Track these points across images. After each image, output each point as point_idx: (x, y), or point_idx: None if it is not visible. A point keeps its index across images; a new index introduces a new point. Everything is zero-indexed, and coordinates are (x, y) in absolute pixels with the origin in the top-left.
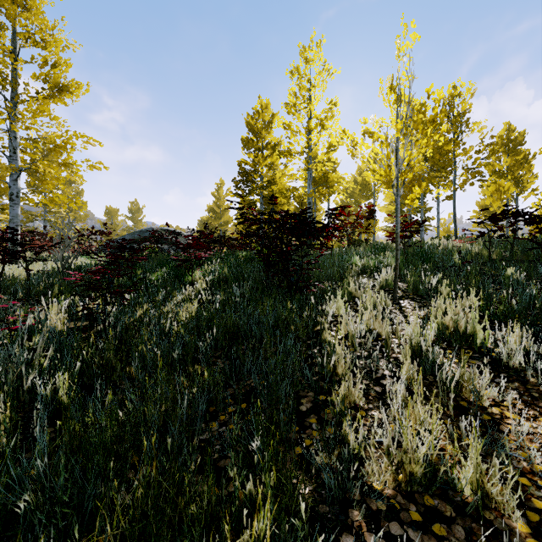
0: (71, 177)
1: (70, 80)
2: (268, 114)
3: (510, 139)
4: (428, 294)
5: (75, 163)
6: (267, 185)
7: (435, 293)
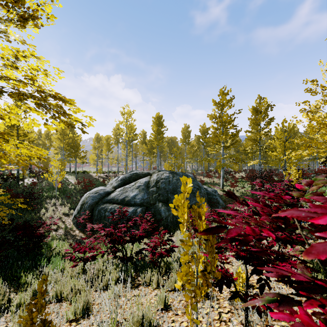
0: None
1: None
2: None
3: (98, 138)
4: (63, 203)
5: None
6: None
7: (64, 203)
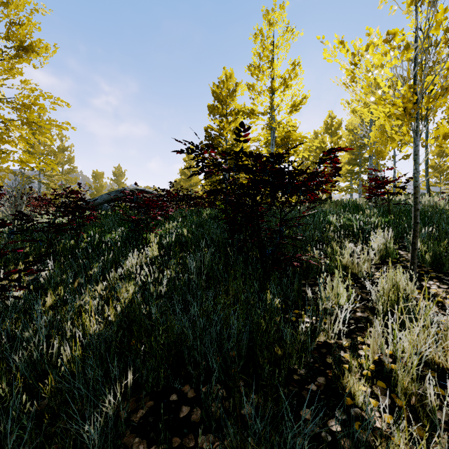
0: (40, 137)
1: (36, 40)
2: (232, 83)
3: None
4: None
5: (38, 122)
6: (231, 148)
7: None
